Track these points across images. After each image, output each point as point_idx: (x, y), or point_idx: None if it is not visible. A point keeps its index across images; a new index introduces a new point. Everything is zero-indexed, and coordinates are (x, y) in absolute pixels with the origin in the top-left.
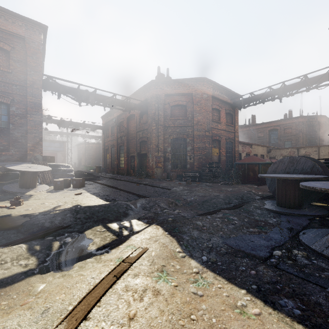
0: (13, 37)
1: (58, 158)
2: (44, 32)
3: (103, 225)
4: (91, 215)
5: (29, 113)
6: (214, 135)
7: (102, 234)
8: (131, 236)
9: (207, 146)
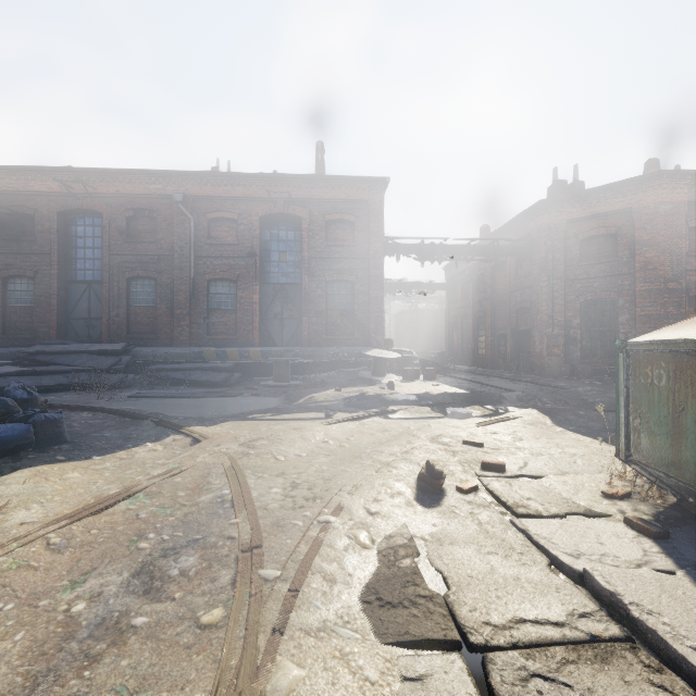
0: (357, 205)
1: None
2: (385, 184)
3: (479, 405)
4: (465, 399)
5: (371, 289)
6: (694, 287)
7: (481, 409)
8: (507, 413)
9: (671, 311)
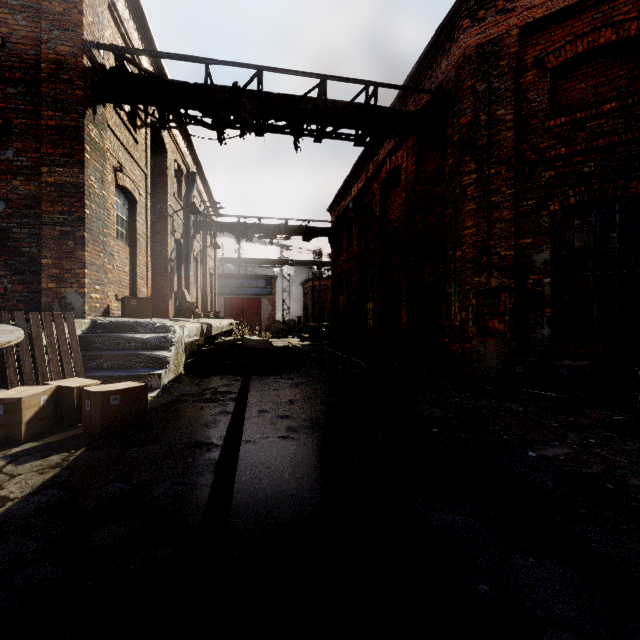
0: None
1: (263, 309)
2: None
3: None
4: None
5: (45, 162)
6: None
7: None
8: None
9: None
